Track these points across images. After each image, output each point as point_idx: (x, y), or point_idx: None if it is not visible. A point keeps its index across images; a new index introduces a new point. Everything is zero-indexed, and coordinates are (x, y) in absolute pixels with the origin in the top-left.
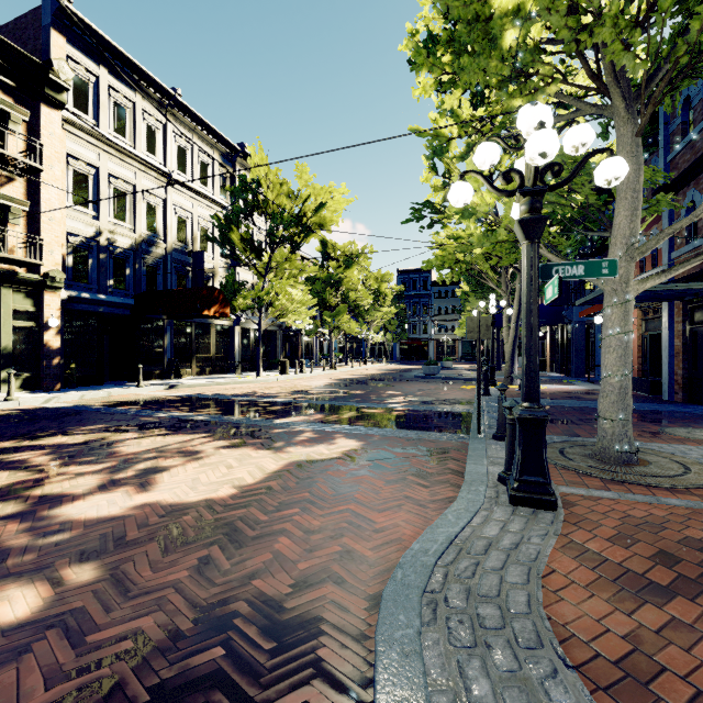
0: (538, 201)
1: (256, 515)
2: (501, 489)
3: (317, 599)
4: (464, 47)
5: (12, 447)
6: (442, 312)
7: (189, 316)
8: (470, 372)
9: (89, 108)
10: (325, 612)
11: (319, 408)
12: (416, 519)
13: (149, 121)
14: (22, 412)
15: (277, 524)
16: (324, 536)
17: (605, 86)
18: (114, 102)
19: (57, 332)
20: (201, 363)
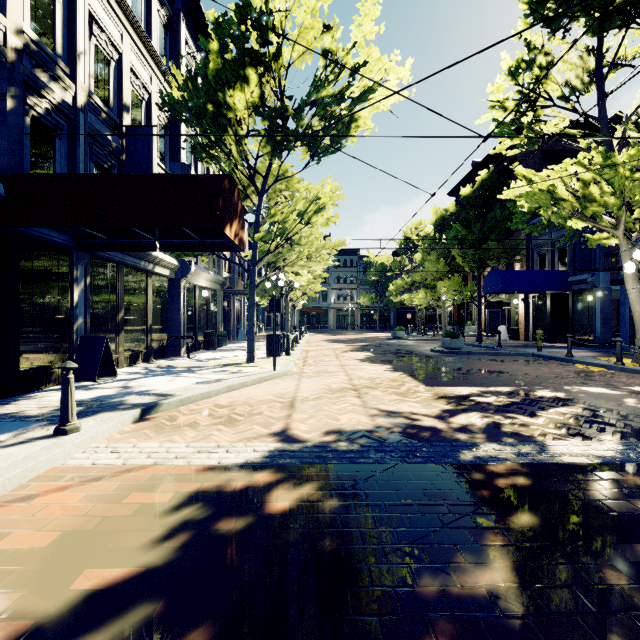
0: None
1: None
2: None
3: None
4: None
5: None
6: (341, 281)
7: (140, 246)
8: None
9: None
10: None
11: None
12: None
13: None
14: None
15: None
16: None
17: None
18: None
19: None
20: (131, 340)
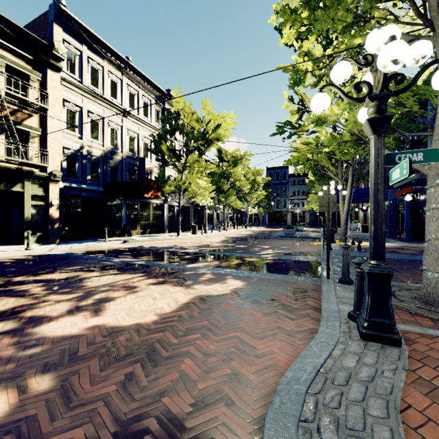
0: (384, 104)
1: (169, 338)
2: (352, 325)
3: (212, 419)
4: (318, 4)
5: (22, 281)
6: (295, 194)
7: (136, 198)
8: (315, 233)
9: (76, 71)
10: (218, 434)
11: (216, 257)
12: (287, 347)
13: (112, 77)
14: (34, 257)
15: (184, 347)
16: (218, 359)
17: (429, 20)
18: (91, 67)
19: (57, 208)
20: (143, 226)
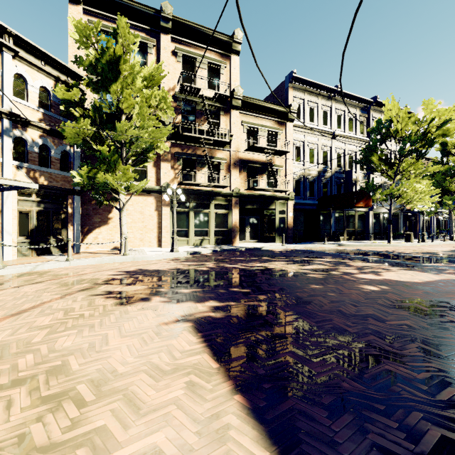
0: None
1: (439, 288)
2: None
3: None
4: None
5: (310, 259)
6: None
7: (345, 208)
8: None
9: (300, 115)
10: None
11: (452, 261)
12: None
13: (324, 109)
14: (292, 250)
15: (452, 291)
16: None
17: None
18: (309, 107)
19: (291, 218)
20: (349, 233)
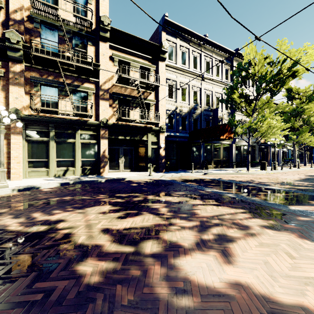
0: None
1: None
2: None
3: None
4: None
5: (152, 199)
6: None
7: (211, 140)
8: None
9: (173, 57)
10: None
11: None
12: None
13: (194, 54)
14: (154, 181)
15: None
16: None
17: None
18: (181, 52)
19: (163, 149)
20: (216, 162)
